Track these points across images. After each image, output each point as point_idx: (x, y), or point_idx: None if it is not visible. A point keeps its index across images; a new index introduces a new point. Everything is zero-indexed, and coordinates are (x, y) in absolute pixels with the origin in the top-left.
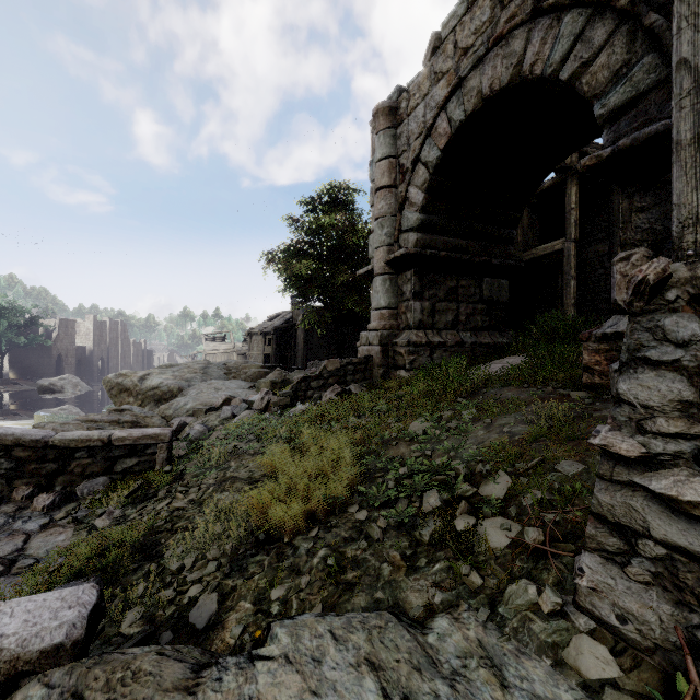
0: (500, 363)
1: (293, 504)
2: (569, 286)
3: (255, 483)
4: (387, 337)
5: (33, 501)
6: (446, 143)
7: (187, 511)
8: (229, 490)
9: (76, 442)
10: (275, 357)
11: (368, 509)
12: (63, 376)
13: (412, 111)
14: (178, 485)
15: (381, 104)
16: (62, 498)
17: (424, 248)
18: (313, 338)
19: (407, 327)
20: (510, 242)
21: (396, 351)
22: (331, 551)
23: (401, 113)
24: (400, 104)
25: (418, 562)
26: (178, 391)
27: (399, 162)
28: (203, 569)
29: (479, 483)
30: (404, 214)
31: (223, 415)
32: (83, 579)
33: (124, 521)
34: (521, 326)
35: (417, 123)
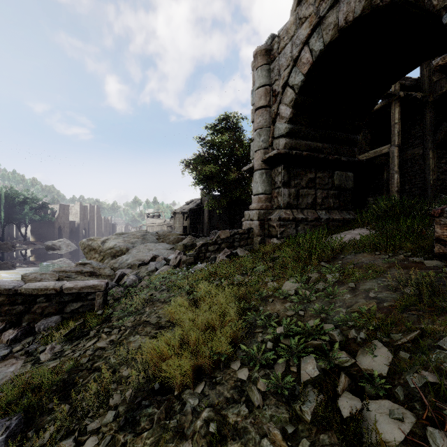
0: (349, 234)
1: (184, 358)
2: (393, 178)
3: (160, 329)
4: (264, 214)
5: (1, 335)
6: (309, 69)
7: (106, 351)
8: (140, 333)
9: (37, 290)
10: (189, 228)
11: (248, 366)
12: (61, 240)
13: (282, 49)
14: (106, 325)
15: (259, 47)
16: (23, 333)
17: (291, 149)
18: (214, 216)
19: (278, 207)
20: (354, 144)
21: (270, 225)
22: (214, 413)
23: (274, 53)
24: (273, 46)
25: (300, 444)
26: (126, 250)
27: (272, 88)
28: (104, 416)
29: (354, 351)
30: (276, 126)
31: (150, 268)
32: (6, 418)
33: (60, 356)
34: (356, 207)
35: (285, 58)
